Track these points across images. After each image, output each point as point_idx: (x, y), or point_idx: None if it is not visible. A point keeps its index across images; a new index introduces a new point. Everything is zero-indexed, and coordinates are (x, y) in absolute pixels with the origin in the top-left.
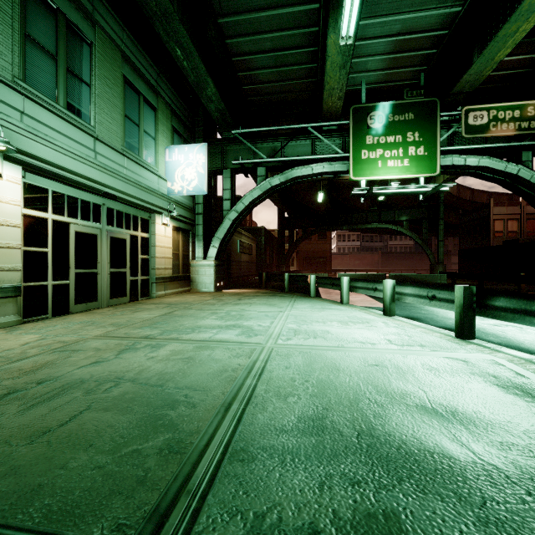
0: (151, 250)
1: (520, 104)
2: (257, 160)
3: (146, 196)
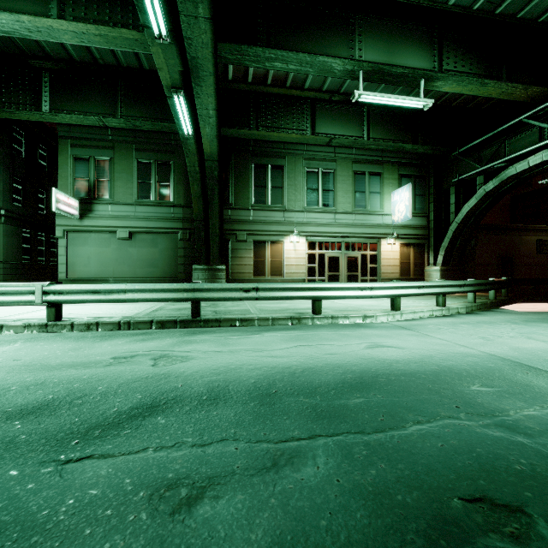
0: (379, 261)
1: None
2: (471, 172)
3: (371, 230)
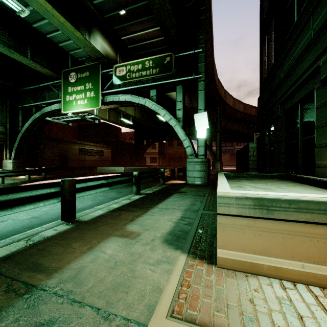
0: None
1: (142, 60)
2: (28, 104)
3: None
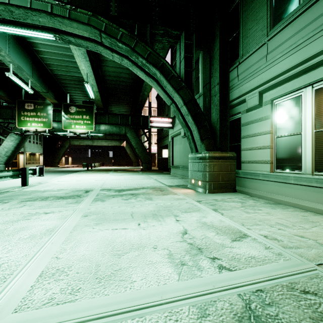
0: None
1: None
2: None
3: None
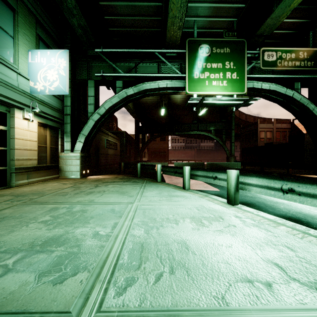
0: (10, 142)
1: (295, 49)
2: (115, 73)
3: None
